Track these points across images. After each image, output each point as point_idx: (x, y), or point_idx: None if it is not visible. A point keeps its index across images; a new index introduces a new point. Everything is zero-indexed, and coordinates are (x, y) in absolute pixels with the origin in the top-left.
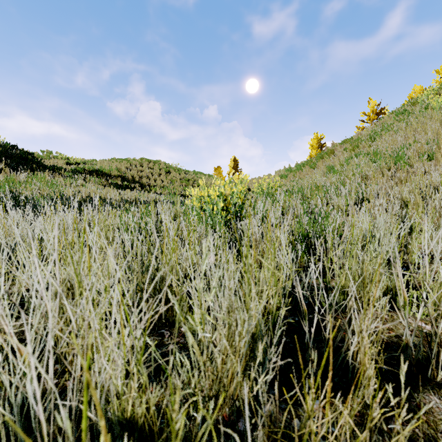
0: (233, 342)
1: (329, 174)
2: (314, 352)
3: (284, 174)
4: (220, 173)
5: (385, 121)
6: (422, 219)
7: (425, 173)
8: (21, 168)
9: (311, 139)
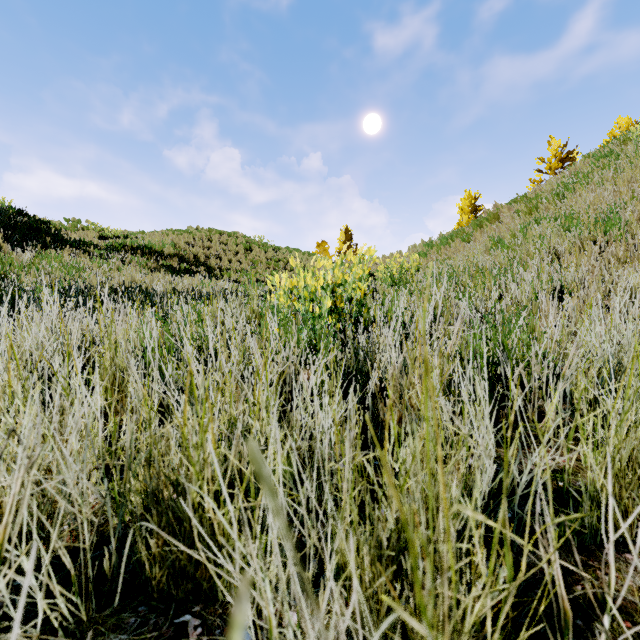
0: None
1: (496, 250)
2: None
3: (421, 251)
4: (326, 251)
5: (579, 168)
6: None
7: None
8: (28, 244)
9: (461, 199)
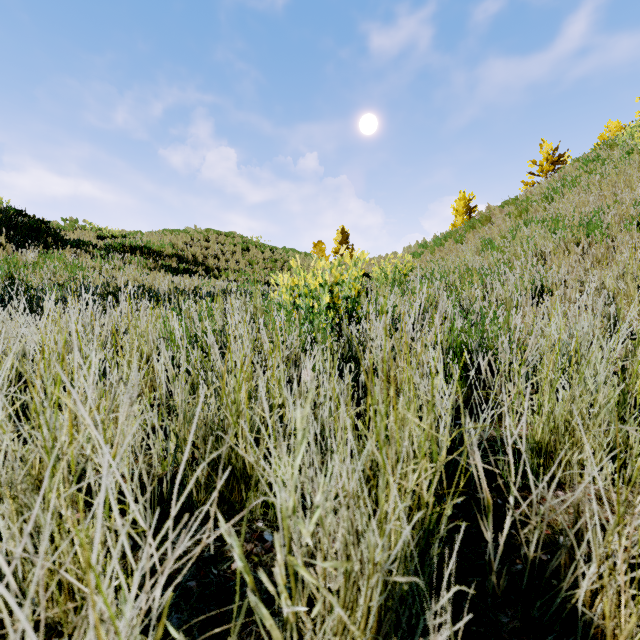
0: (356, 598)
1: (486, 251)
2: (503, 580)
3: (416, 252)
4: (322, 251)
5: (568, 172)
6: (638, 320)
7: (635, 249)
8: (30, 244)
9: (456, 200)
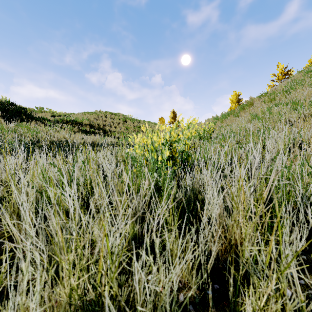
0: None
1: (254, 121)
2: None
3: (212, 121)
4: (163, 122)
5: (296, 78)
6: None
7: None
8: (14, 119)
9: (231, 95)
